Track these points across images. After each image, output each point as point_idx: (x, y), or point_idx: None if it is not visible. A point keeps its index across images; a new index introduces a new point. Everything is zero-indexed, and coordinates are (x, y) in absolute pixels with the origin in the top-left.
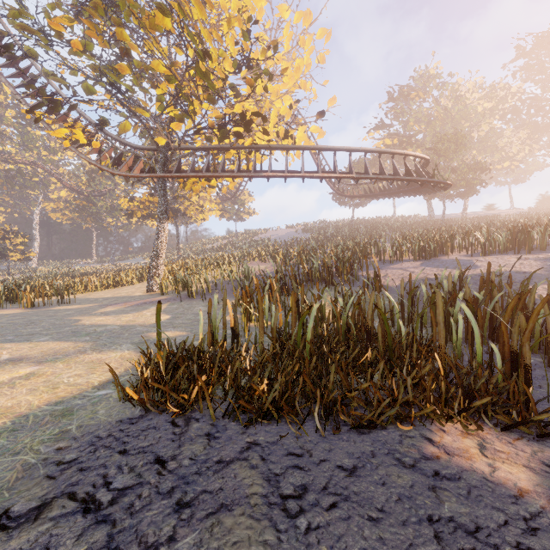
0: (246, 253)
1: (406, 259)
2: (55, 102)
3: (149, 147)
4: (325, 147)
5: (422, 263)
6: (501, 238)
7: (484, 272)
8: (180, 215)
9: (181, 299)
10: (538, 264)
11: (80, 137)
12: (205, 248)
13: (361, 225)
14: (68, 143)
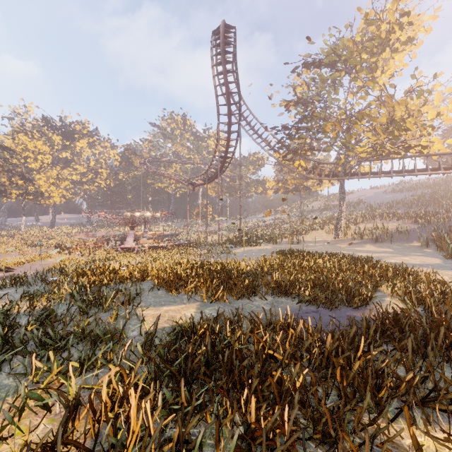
0: (370, 215)
1: None
2: (295, 151)
3: (332, 162)
4: None
5: None
6: None
7: None
8: (308, 189)
9: (372, 242)
10: None
11: (302, 164)
12: (311, 209)
13: None
14: (300, 168)
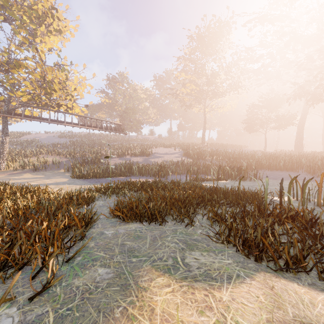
0: (38, 151)
1: (115, 157)
2: None
3: None
4: (88, 117)
5: (119, 159)
6: (138, 153)
7: (132, 161)
8: None
9: (32, 172)
10: (142, 160)
11: None
12: None
13: (94, 138)
14: None
